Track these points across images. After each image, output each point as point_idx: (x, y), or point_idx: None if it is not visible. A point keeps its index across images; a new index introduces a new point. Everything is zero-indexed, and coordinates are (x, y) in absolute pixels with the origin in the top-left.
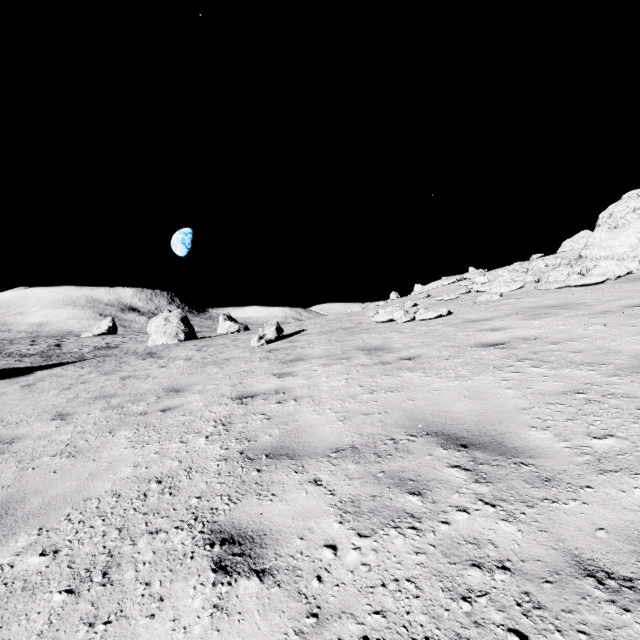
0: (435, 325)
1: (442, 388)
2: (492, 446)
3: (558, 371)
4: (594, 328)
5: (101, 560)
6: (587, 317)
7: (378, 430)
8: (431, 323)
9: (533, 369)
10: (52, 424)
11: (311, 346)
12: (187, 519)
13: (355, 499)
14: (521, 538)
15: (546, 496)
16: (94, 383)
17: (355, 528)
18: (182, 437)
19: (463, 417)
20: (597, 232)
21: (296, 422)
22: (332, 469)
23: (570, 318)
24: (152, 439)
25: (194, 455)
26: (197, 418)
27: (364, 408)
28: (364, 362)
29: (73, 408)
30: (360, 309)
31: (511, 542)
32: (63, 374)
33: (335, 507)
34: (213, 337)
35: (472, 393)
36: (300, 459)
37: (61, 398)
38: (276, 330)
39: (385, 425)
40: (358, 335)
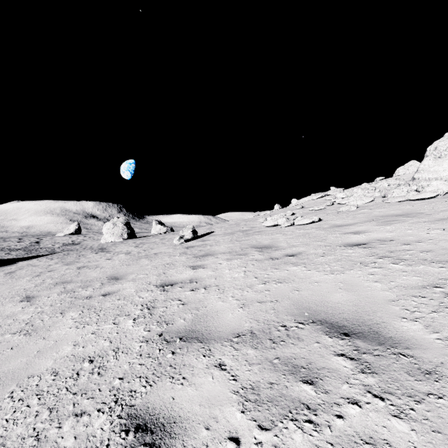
0: (310, 229)
1: (321, 280)
2: (371, 335)
3: (414, 267)
4: (435, 232)
5: (28, 444)
6: (428, 223)
7: (271, 317)
8: (306, 227)
9: (393, 265)
10: (20, 305)
11: (217, 244)
12: (109, 401)
13: (255, 386)
14: (416, 439)
15: (431, 390)
16: (57, 271)
17: (256, 419)
18: (115, 319)
19: (341, 307)
20: (426, 161)
21: (205, 308)
22: (234, 354)
23: (414, 224)
24: (92, 320)
25: (122, 336)
26: (129, 302)
27: (259, 297)
28: (258, 257)
29: (38, 292)
30: (253, 216)
31: (407, 444)
32: (37, 264)
33: (237, 394)
34: (148, 236)
35: (346, 285)
36: (208, 343)
37: (31, 283)
38: (192, 232)
39: (277, 312)
40: (252, 236)
